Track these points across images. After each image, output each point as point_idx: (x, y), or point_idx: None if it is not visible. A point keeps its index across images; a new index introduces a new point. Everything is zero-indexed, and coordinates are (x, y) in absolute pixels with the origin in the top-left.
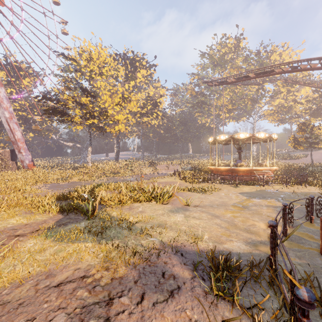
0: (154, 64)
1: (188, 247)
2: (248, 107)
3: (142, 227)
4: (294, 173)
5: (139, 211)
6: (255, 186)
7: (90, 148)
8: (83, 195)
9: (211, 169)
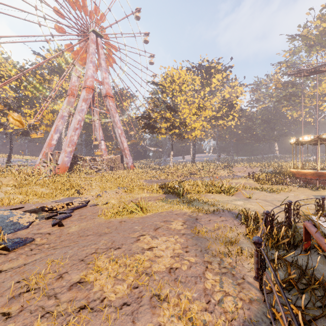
0: (229, 66)
1: (238, 213)
2: None
3: (212, 204)
4: None
5: (211, 197)
6: None
7: (172, 152)
8: (174, 186)
9: (293, 173)
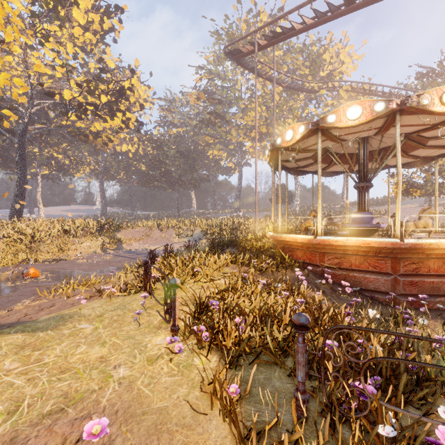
0: (118, 5)
1: None
2: None
3: None
4: None
5: None
6: None
7: None
8: None
9: (284, 245)
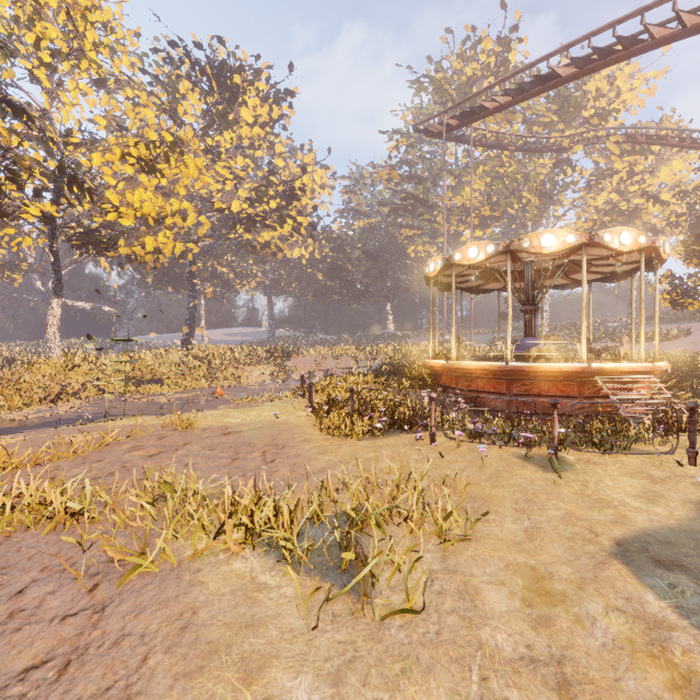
0: (288, 89)
1: None
2: (530, 213)
3: None
4: None
5: None
6: (651, 461)
7: (55, 302)
8: None
9: (433, 371)
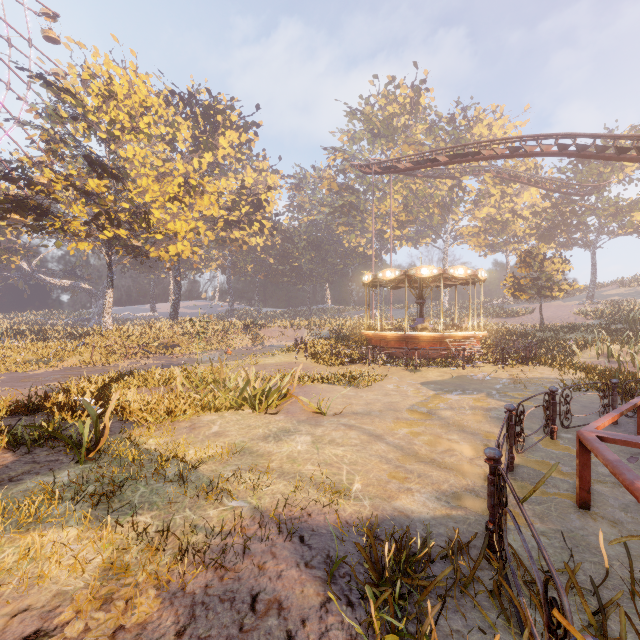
0: (254, 122)
1: (318, 518)
2: (434, 220)
3: (213, 474)
4: (514, 343)
5: (211, 432)
6: (450, 369)
7: (110, 291)
8: (79, 401)
9: (367, 337)
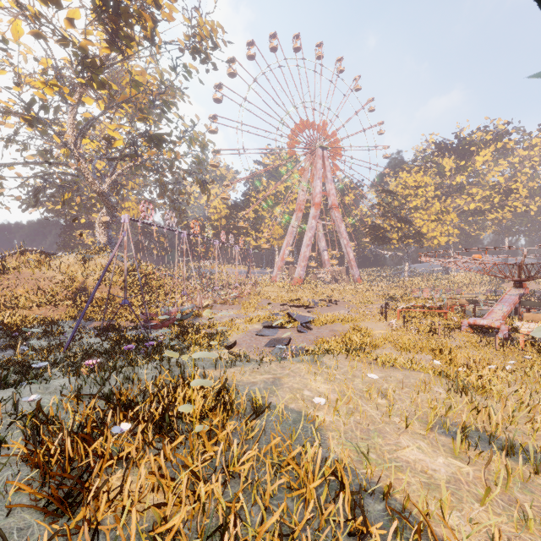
0: (507, 133)
1: None
2: None
3: None
4: None
5: None
6: None
7: (406, 264)
8: (394, 295)
9: None
